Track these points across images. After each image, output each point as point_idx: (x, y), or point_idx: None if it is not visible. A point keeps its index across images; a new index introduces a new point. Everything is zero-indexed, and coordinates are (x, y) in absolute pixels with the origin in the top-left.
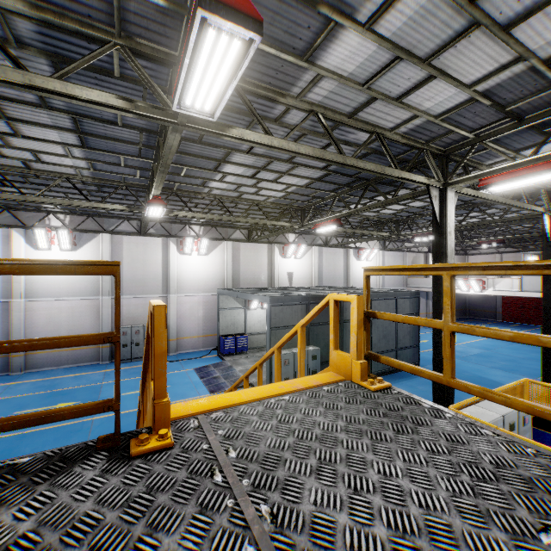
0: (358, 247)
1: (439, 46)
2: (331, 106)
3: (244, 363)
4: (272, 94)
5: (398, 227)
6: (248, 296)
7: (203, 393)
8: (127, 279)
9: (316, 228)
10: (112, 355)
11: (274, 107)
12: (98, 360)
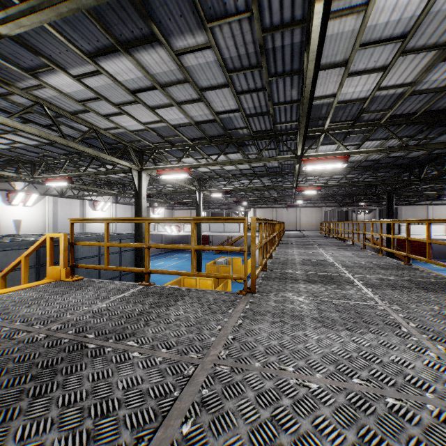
0: (94, 199)
1: (123, 102)
2: (56, 103)
3: None
4: None
5: (124, 188)
6: None
7: None
8: None
9: (48, 182)
10: None
11: None
12: None
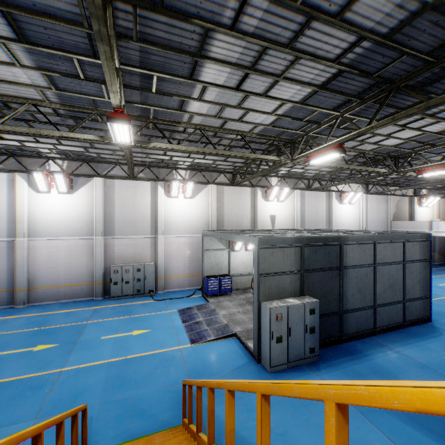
0: (340, 190)
1: None
2: None
3: (227, 307)
4: None
5: (397, 163)
6: (232, 237)
7: (183, 343)
8: (119, 220)
9: (310, 159)
10: (105, 291)
11: None
12: (92, 296)
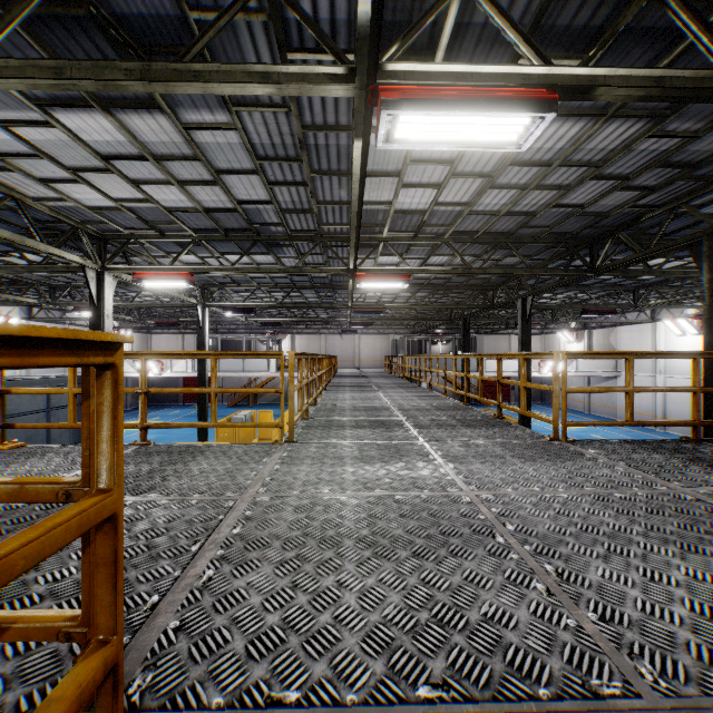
0: None
1: (83, 166)
2: None
3: None
4: None
5: (53, 294)
6: None
7: None
8: None
9: None
10: None
11: None
12: None
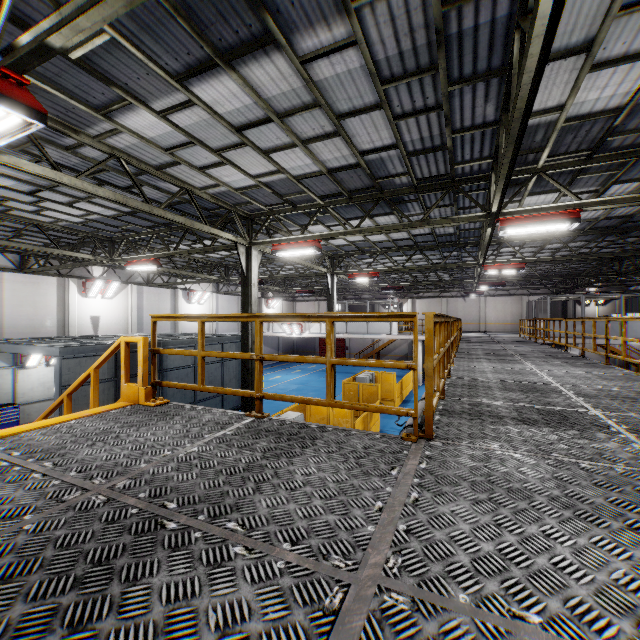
0: (189, 288)
1: (224, 146)
2: (136, 155)
3: None
4: (61, 127)
5: (227, 272)
6: (22, 349)
7: None
8: None
9: (129, 266)
10: None
11: (64, 136)
12: None
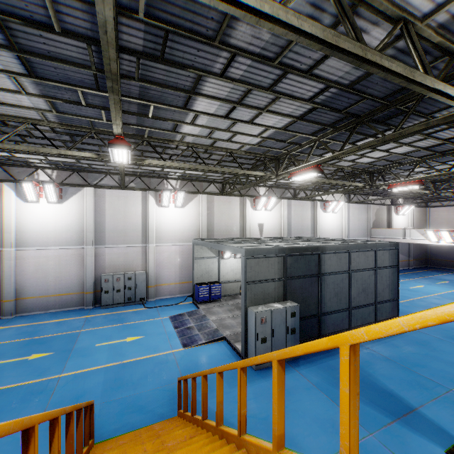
0: (325, 200)
1: None
2: None
3: (217, 312)
4: None
5: (372, 178)
6: (221, 247)
7: (176, 347)
8: (110, 229)
9: (292, 176)
10: (95, 300)
11: None
12: (83, 305)
